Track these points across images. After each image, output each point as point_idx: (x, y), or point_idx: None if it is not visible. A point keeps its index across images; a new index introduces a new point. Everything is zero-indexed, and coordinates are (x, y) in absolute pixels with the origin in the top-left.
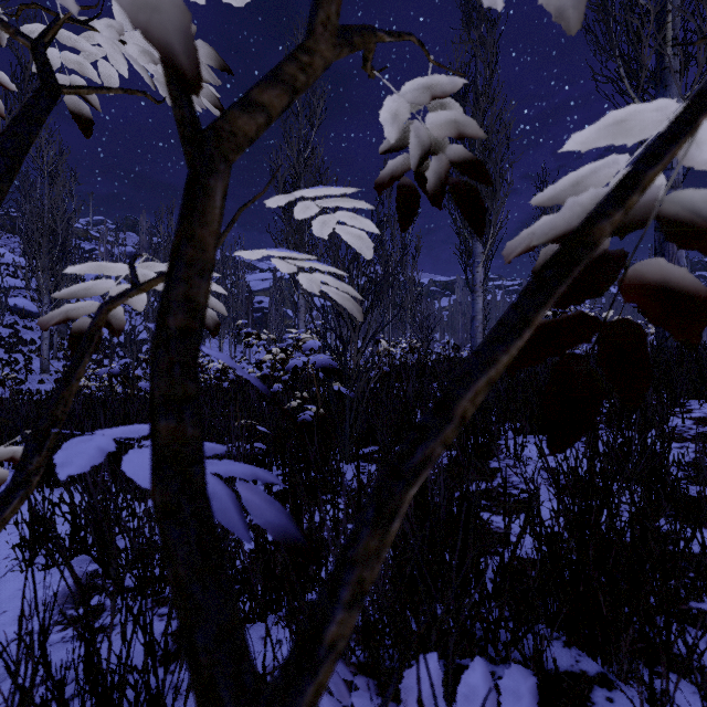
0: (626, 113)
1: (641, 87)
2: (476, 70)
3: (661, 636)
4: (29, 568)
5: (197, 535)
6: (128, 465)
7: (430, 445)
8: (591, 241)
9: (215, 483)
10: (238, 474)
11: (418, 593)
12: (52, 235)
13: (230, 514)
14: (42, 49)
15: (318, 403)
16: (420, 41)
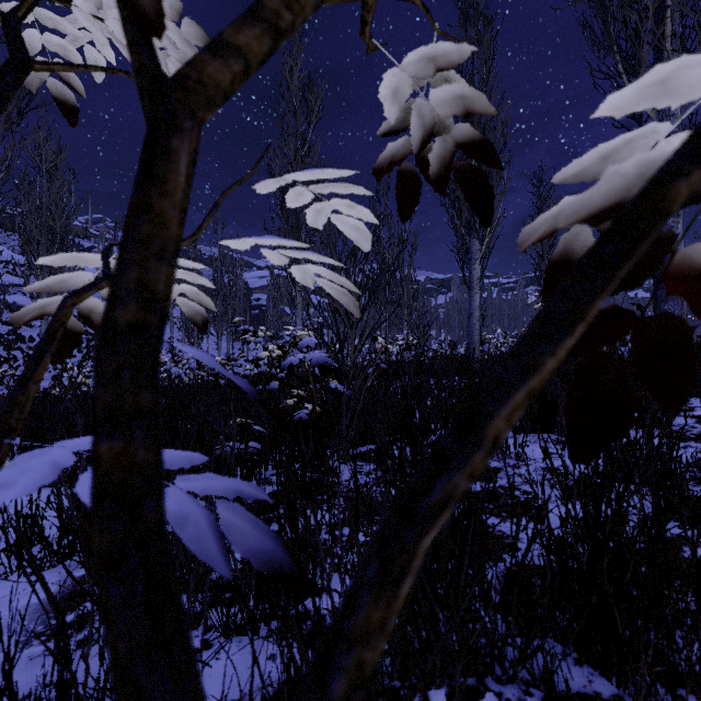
0: (675, 67)
1: None
2: (473, 67)
3: (694, 669)
4: (14, 573)
5: (145, 592)
6: (84, 485)
7: (452, 479)
8: (664, 207)
9: (190, 504)
10: (218, 491)
11: (421, 616)
12: (50, 233)
13: (204, 542)
14: (14, 23)
15: (315, 402)
16: (424, 5)
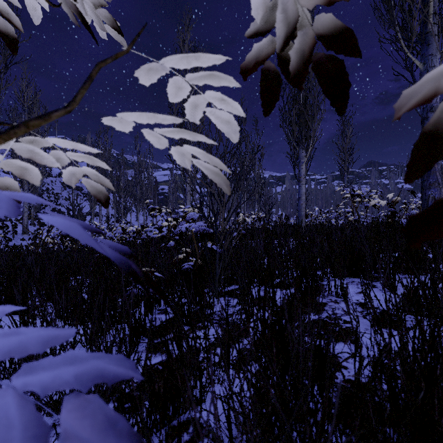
0: None
1: (412, 45)
2: None
3: None
4: None
5: None
6: None
7: None
8: None
9: (14, 419)
10: (69, 382)
11: None
12: None
13: None
14: None
15: (197, 256)
16: None
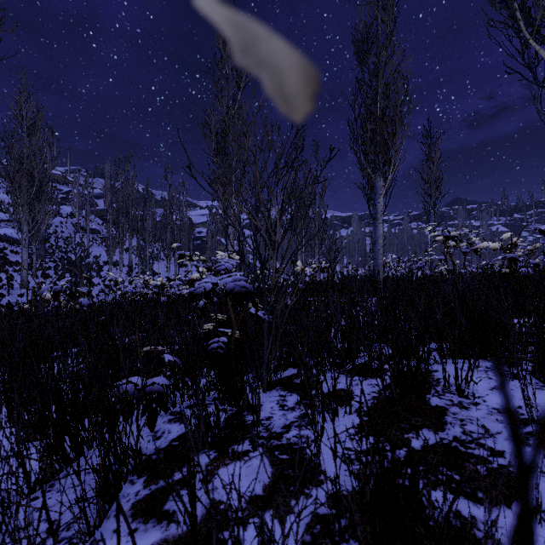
0: None
1: (535, 29)
2: (378, 29)
3: None
4: None
5: None
6: None
7: None
8: None
9: None
10: None
11: None
12: (30, 177)
13: None
14: None
15: (233, 327)
16: None
